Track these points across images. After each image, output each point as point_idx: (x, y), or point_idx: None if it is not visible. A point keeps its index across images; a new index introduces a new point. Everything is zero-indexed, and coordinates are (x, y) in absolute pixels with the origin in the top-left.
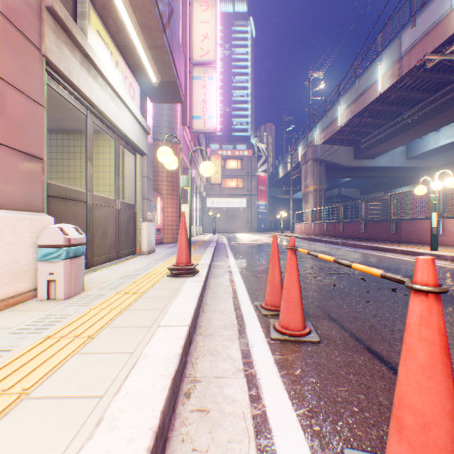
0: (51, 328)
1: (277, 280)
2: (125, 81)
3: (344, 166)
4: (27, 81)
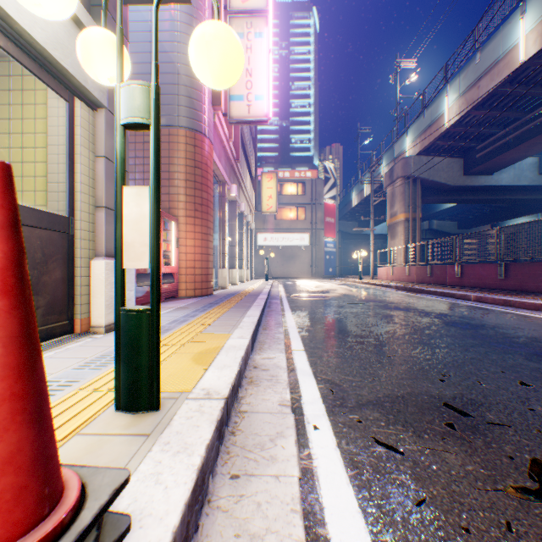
0: None
1: None
2: None
3: (448, 185)
4: None
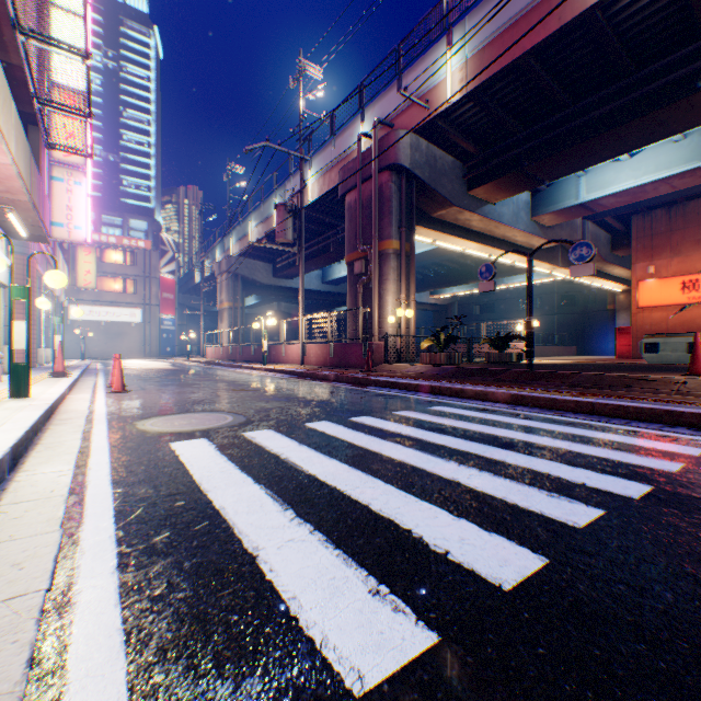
0: None
1: None
2: (0, 242)
3: (263, 284)
4: None
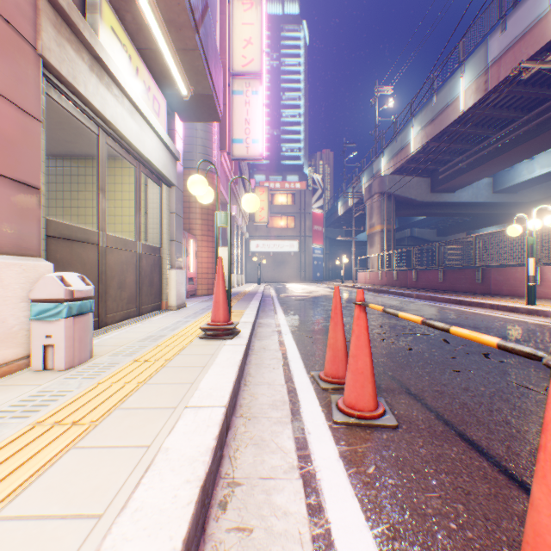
0: (43, 410)
1: (339, 344)
2: (147, 93)
3: (418, 201)
4: (17, 88)
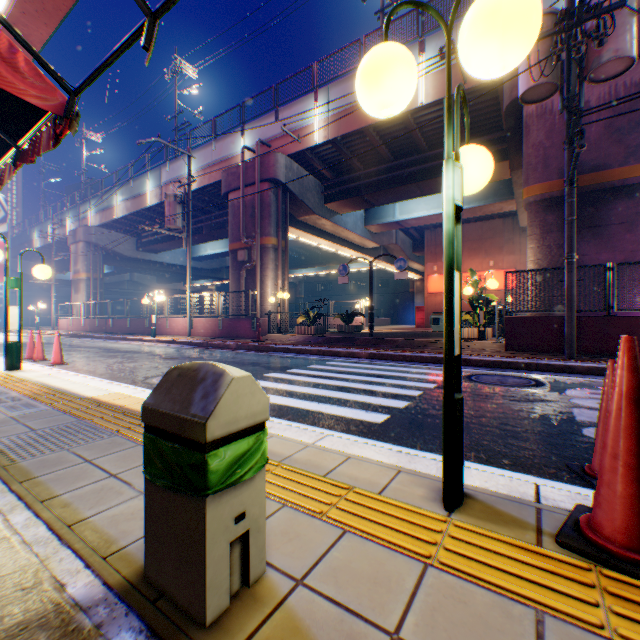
0: None
1: (34, 347)
2: None
3: (127, 256)
4: None
